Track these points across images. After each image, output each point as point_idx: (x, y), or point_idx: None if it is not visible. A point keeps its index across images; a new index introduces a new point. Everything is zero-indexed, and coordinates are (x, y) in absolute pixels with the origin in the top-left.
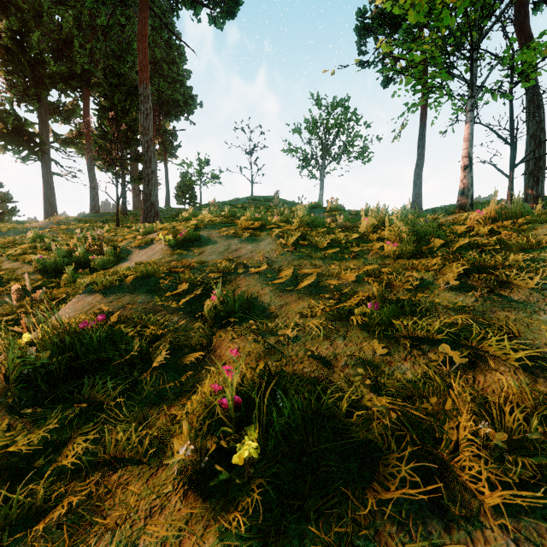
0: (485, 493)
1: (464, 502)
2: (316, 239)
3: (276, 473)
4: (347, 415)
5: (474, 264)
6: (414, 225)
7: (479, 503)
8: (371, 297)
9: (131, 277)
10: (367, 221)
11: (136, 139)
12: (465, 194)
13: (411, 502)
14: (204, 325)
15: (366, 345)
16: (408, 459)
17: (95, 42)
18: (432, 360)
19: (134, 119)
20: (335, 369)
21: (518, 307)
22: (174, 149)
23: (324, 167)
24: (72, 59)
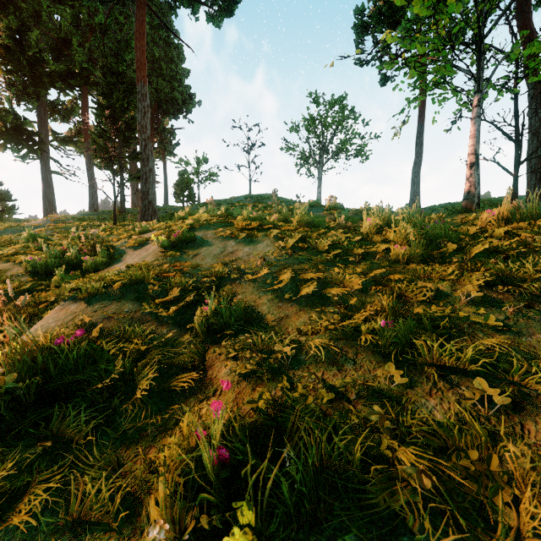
0: None
1: None
2: (317, 242)
3: None
4: (364, 472)
5: (498, 273)
6: (423, 226)
7: None
8: (382, 312)
9: (118, 283)
10: (369, 222)
11: (134, 138)
12: (471, 193)
13: None
14: (195, 339)
15: (380, 373)
16: None
17: (93, 40)
18: (465, 398)
19: (132, 117)
20: (345, 404)
21: None
22: (173, 148)
23: (322, 165)
24: (70, 58)
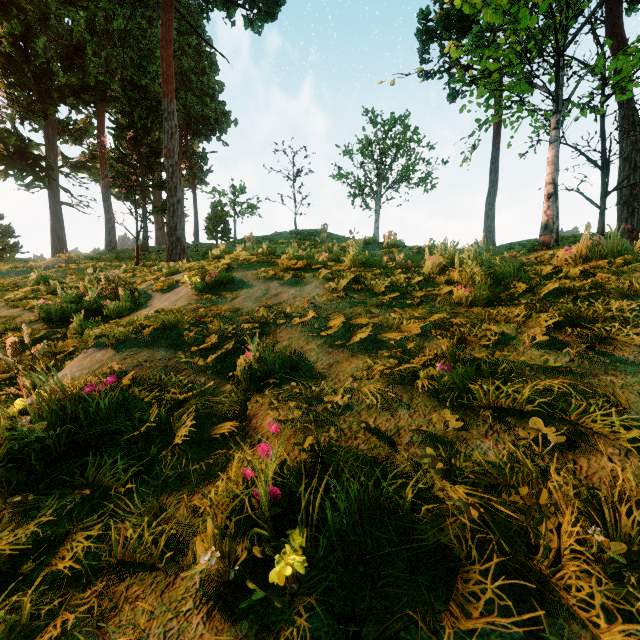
0: (601, 624)
1: (571, 634)
2: (372, 283)
3: (325, 590)
4: (414, 509)
5: (567, 314)
6: (491, 265)
7: (591, 637)
8: (441, 356)
9: (149, 328)
10: (432, 261)
11: (159, 163)
12: (549, 228)
13: (501, 633)
14: (237, 387)
15: (436, 417)
16: (494, 571)
17: (111, 49)
18: (521, 437)
19: (157, 139)
20: (398, 447)
21: (625, 369)
22: (204, 175)
23: (380, 195)
24: (84, 69)
